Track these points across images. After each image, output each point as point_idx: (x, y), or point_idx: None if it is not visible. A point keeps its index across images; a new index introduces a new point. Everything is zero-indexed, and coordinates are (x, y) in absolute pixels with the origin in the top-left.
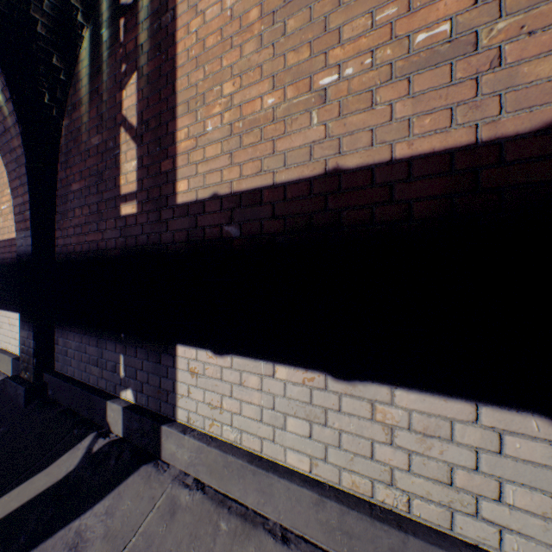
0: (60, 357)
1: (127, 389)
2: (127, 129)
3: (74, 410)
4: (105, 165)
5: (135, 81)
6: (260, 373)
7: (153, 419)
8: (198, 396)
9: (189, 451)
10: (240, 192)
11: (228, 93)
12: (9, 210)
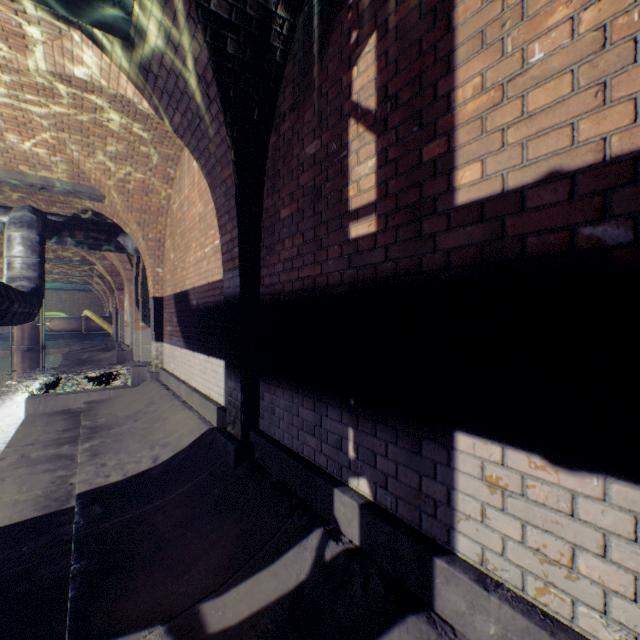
0: (266, 415)
1: (358, 477)
2: (358, 119)
3: (287, 486)
4: (325, 176)
5: (373, 46)
6: None
7: (415, 540)
8: (506, 528)
9: (499, 625)
10: (632, 154)
11: None
12: (212, 253)
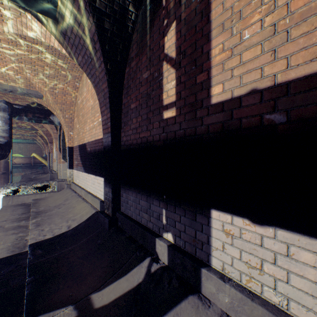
0: (124, 204)
1: (167, 232)
2: (167, 62)
3: (133, 238)
4: (152, 88)
5: (174, 27)
6: (316, 251)
7: (193, 261)
8: (233, 253)
9: (229, 297)
10: (286, 82)
11: None
12: (98, 125)
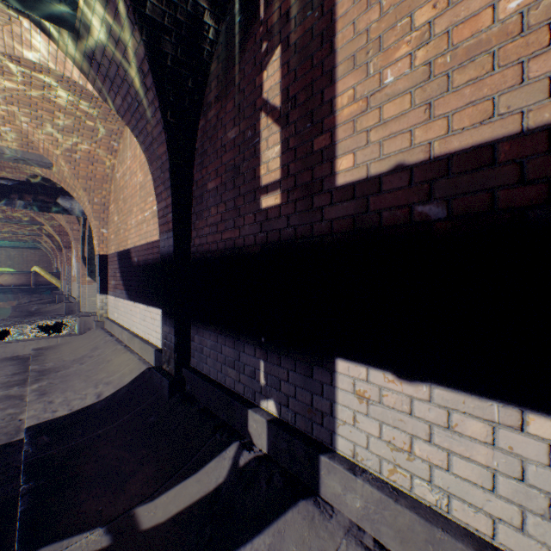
0: (196, 354)
1: (268, 399)
2: (268, 113)
3: (212, 411)
4: (242, 157)
5: (278, 56)
6: (488, 418)
7: (307, 444)
8: (370, 428)
9: (363, 500)
10: (446, 155)
11: (424, 22)
12: (151, 216)
